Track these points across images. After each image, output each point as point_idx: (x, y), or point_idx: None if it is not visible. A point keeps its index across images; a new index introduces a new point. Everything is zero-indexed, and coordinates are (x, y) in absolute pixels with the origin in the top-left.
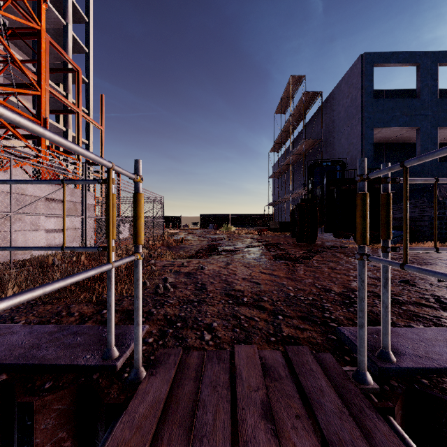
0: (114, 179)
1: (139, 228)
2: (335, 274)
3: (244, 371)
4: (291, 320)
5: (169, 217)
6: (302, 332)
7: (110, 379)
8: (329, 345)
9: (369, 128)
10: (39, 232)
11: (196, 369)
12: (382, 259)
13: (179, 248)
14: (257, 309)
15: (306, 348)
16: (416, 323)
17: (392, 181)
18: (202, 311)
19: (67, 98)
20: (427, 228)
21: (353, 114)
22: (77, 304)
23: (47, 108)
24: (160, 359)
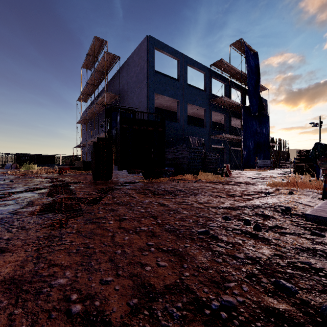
0: None
1: None
2: (122, 233)
3: None
4: None
5: None
6: None
7: None
8: None
9: (152, 92)
10: None
11: None
12: None
13: None
14: None
15: None
16: None
17: None
18: None
19: None
20: (186, 165)
21: (141, 79)
22: None
23: None
24: None
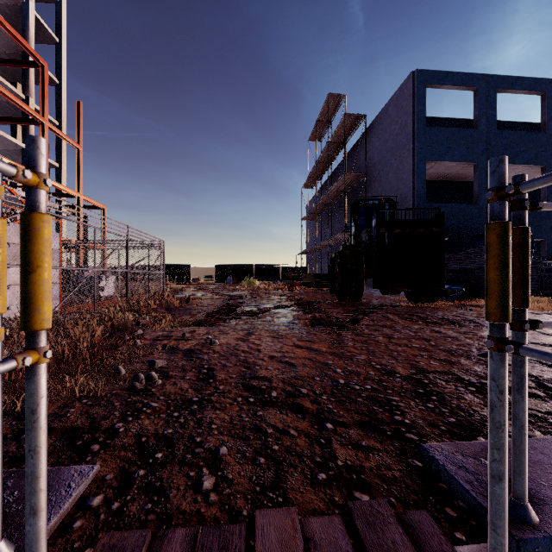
0: (1, 186)
1: (35, 293)
2: (394, 345)
3: None
4: (346, 430)
5: (174, 268)
6: (367, 456)
7: None
8: (414, 482)
9: (421, 162)
10: None
11: None
12: None
13: (184, 311)
14: (292, 412)
15: (386, 506)
16: (529, 428)
17: (531, 206)
18: (203, 421)
19: (27, 102)
20: None
21: (402, 143)
22: None
23: None
24: None
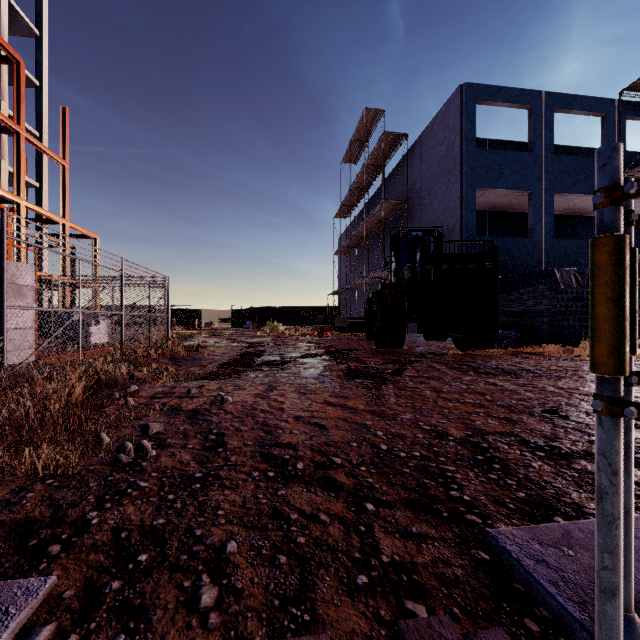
0: None
1: None
2: (444, 400)
3: None
4: (392, 512)
5: (182, 310)
6: (420, 547)
7: None
8: (481, 583)
9: (470, 188)
10: None
11: None
12: None
13: (192, 361)
14: (323, 490)
15: (451, 626)
16: None
17: (638, 220)
18: (207, 506)
19: None
20: (547, 326)
21: (449, 167)
22: None
23: None
24: None
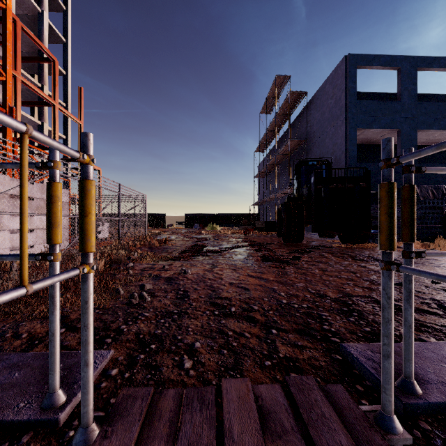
0: (60, 162)
1: (88, 229)
2: (327, 276)
3: (236, 423)
4: (287, 334)
5: (153, 216)
6: (301, 351)
7: (47, 443)
8: (335, 369)
9: (352, 129)
10: (1, 233)
11: (170, 420)
12: (424, 271)
13: (162, 249)
14: (247, 322)
15: (312, 380)
16: (426, 335)
17: (417, 170)
18: (182, 326)
19: (42, 89)
20: None
21: (337, 114)
22: (29, 321)
23: (18, 99)
24: (121, 407)
